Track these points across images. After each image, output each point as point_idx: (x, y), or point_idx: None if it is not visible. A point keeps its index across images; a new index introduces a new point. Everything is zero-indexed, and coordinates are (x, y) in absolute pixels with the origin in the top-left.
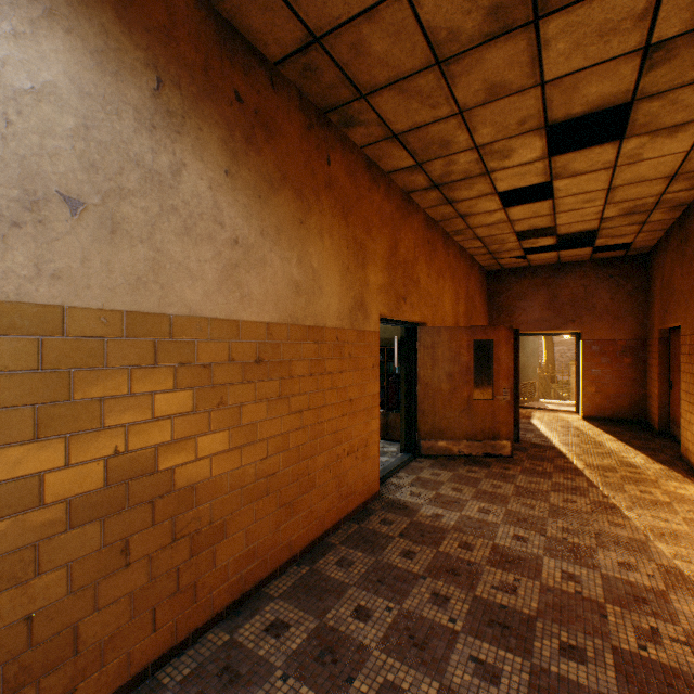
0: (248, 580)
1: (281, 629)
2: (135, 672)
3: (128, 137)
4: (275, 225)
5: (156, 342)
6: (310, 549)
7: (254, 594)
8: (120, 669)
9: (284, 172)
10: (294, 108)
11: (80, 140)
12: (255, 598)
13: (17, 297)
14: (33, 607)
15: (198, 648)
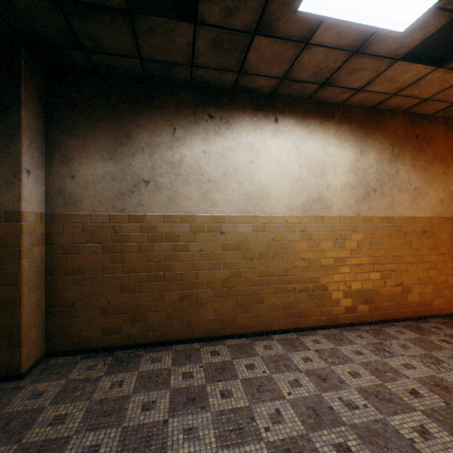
0: (419, 312)
1: (438, 328)
2: (386, 318)
3: (385, 168)
4: (431, 178)
5: (391, 225)
6: (448, 316)
7: (421, 319)
8: (383, 314)
9: (435, 155)
10: (439, 126)
11: (375, 174)
12: (422, 320)
13: (365, 215)
14: (367, 287)
15: (404, 323)
